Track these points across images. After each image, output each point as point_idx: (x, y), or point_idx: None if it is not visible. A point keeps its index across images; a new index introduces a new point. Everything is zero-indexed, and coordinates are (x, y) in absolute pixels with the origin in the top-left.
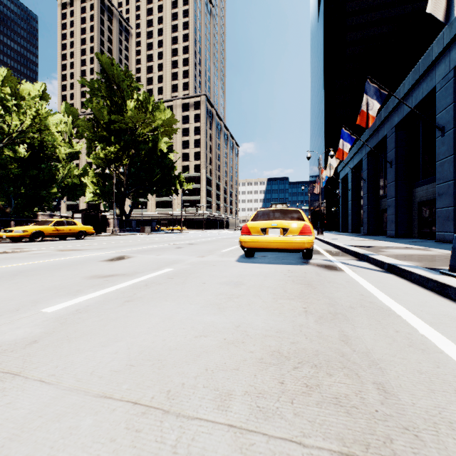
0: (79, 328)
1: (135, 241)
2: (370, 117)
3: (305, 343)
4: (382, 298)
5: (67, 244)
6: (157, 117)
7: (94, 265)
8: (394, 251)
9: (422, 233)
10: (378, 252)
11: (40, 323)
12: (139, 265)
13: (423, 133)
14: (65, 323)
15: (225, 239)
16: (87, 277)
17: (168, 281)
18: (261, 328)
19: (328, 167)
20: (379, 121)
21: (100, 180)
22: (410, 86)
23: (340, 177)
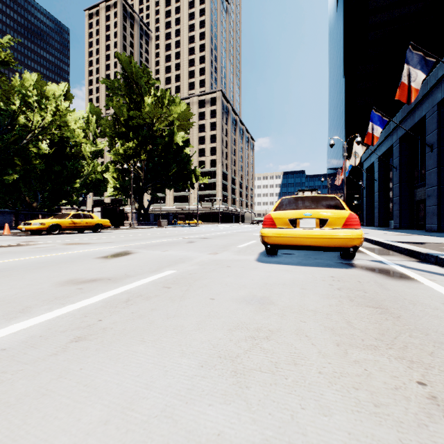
0: None
1: (149, 234)
2: (412, 90)
3: None
4: None
5: (79, 237)
6: (173, 111)
7: (84, 263)
8: None
9: None
10: None
11: None
12: (136, 264)
13: None
14: None
15: (241, 233)
16: (61, 282)
17: (162, 292)
18: None
19: (353, 156)
20: (415, 100)
21: (119, 175)
22: None
23: (365, 167)
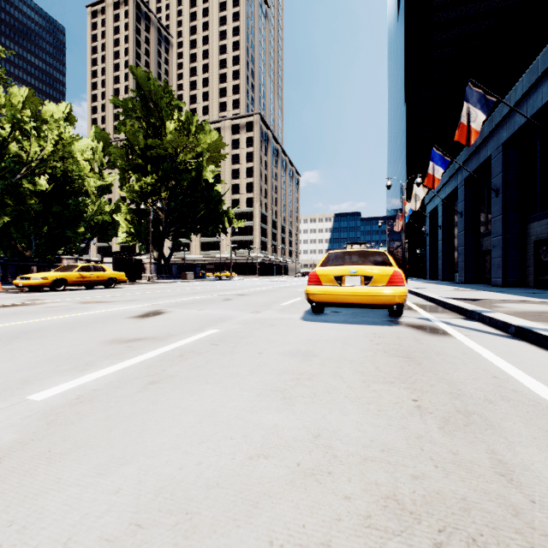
0: (71, 434)
1: (175, 290)
2: (472, 132)
3: (437, 477)
4: (529, 383)
5: (92, 295)
6: (201, 140)
7: (118, 323)
8: (513, 306)
9: (540, 281)
10: (492, 308)
11: (18, 421)
12: (175, 324)
13: (541, 152)
14: (54, 422)
15: (284, 289)
16: (106, 342)
17: (211, 348)
18: (354, 442)
19: (413, 198)
20: (480, 138)
21: (134, 217)
22: (524, 91)
23: (428, 211)
